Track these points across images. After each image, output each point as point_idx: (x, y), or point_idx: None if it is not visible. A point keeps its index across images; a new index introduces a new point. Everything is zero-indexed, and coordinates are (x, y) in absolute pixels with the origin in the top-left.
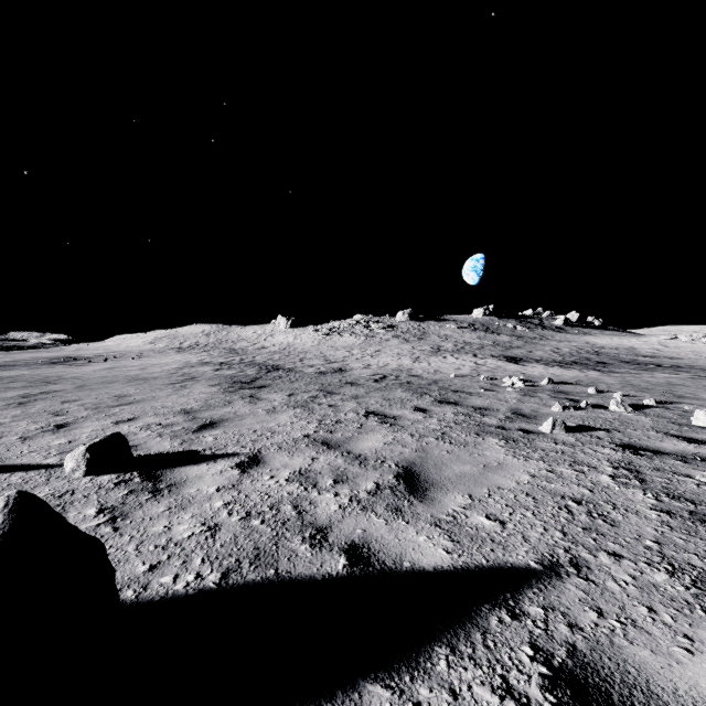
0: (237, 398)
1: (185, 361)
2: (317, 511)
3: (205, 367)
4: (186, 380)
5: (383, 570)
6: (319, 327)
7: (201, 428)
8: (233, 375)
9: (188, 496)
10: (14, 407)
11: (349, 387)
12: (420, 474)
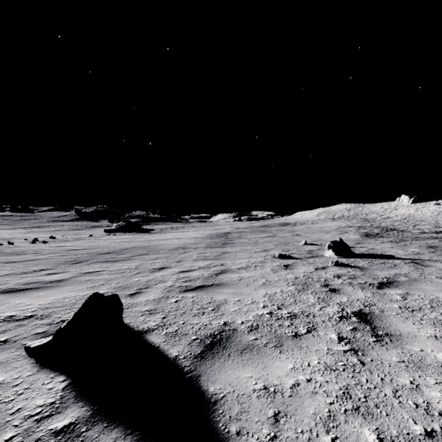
0: (368, 239)
1: (338, 225)
2: (385, 253)
3: (350, 228)
4: (344, 233)
5: (394, 257)
6: (440, 201)
7: (355, 244)
8: (366, 232)
9: (356, 250)
10: (296, 237)
11: (431, 239)
12: (421, 254)
